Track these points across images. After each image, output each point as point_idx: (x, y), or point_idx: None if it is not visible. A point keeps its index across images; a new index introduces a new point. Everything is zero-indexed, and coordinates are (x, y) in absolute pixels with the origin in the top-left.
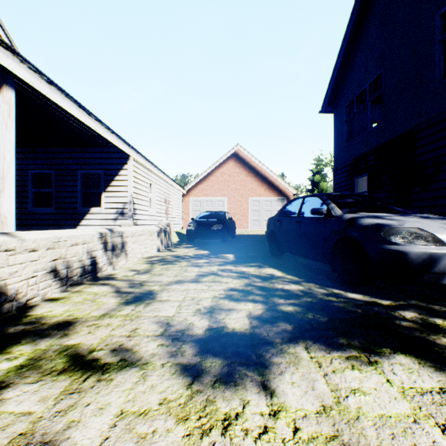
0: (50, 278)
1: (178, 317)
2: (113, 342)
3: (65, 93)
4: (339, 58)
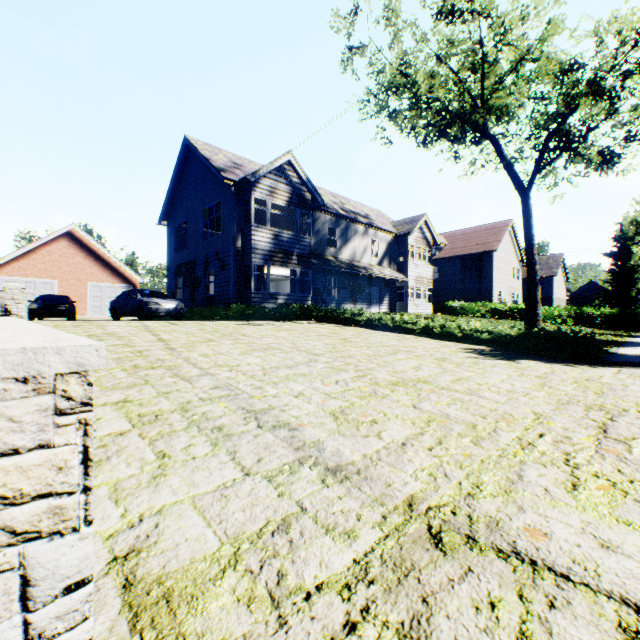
0: None
1: None
2: None
3: None
4: (168, 196)
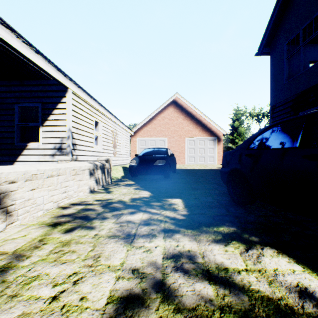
0: None
1: None
2: None
3: None
4: None
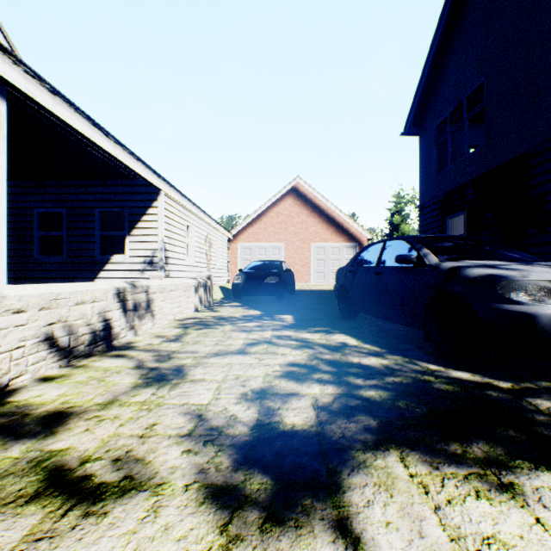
0: (44, 348)
1: (214, 406)
2: (119, 446)
3: (75, 106)
4: (427, 64)
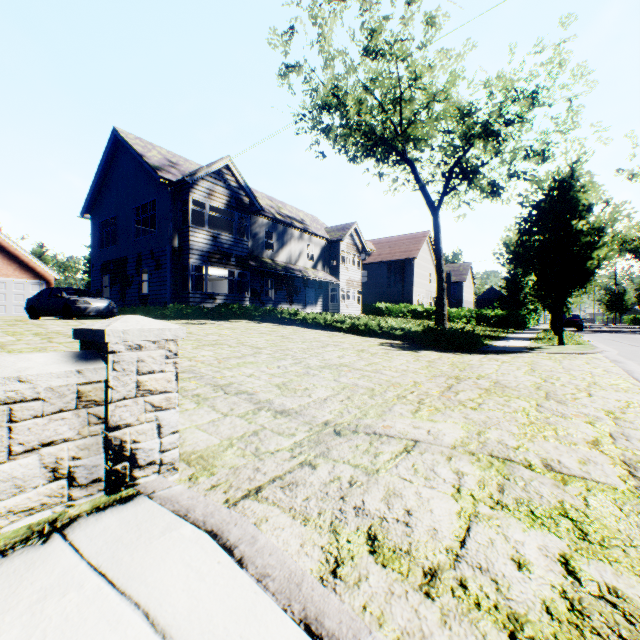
0: None
1: None
2: None
3: None
4: (93, 187)
